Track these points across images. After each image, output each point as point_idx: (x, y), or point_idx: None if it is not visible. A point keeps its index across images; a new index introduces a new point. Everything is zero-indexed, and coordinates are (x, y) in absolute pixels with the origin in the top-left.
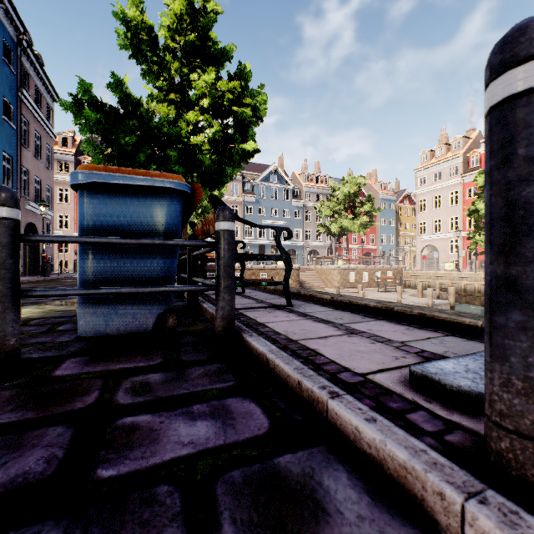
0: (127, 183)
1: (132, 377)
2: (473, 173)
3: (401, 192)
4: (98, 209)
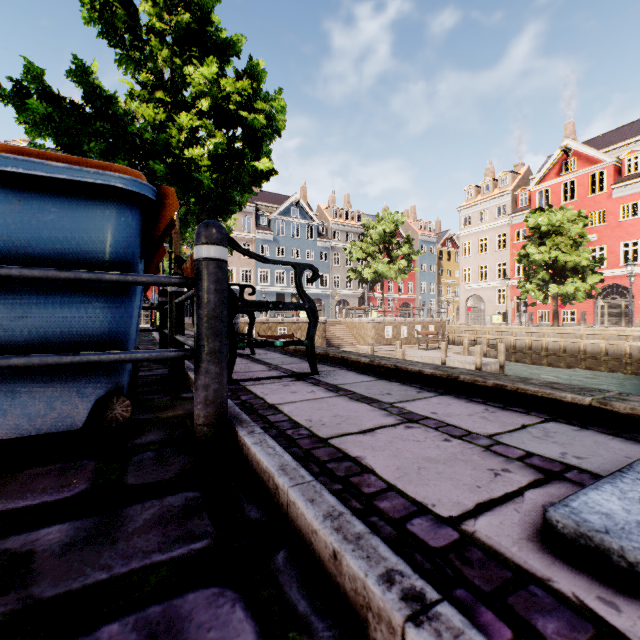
0: (32, 172)
1: (3, 538)
2: (522, 214)
3: (443, 233)
4: None
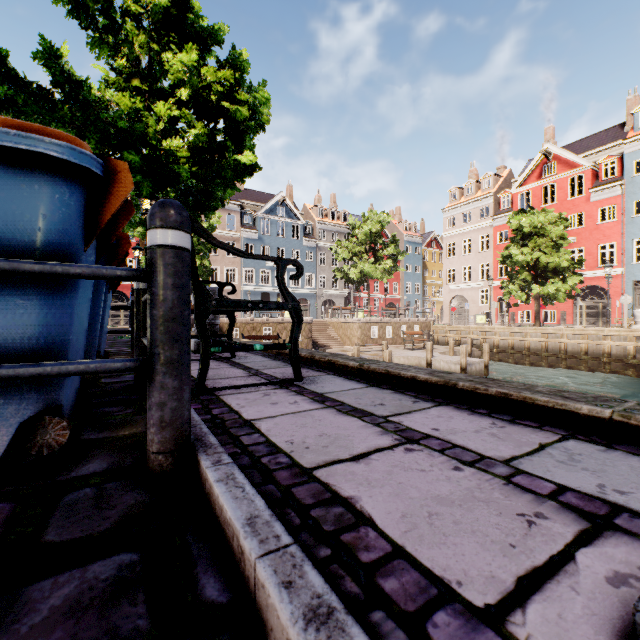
0: None
1: None
2: (504, 216)
3: (428, 234)
4: None
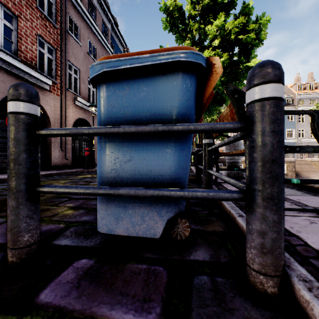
0: (133, 65)
1: None
2: None
3: None
4: (109, 101)
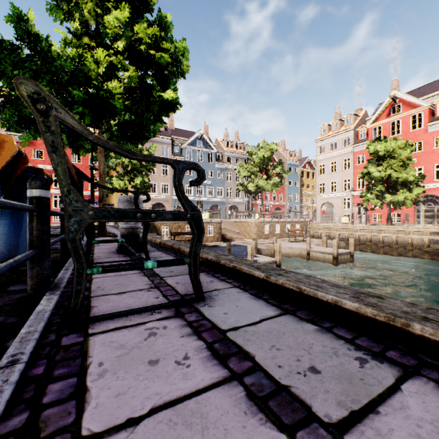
0: None
1: None
2: (361, 144)
3: (304, 159)
4: None
